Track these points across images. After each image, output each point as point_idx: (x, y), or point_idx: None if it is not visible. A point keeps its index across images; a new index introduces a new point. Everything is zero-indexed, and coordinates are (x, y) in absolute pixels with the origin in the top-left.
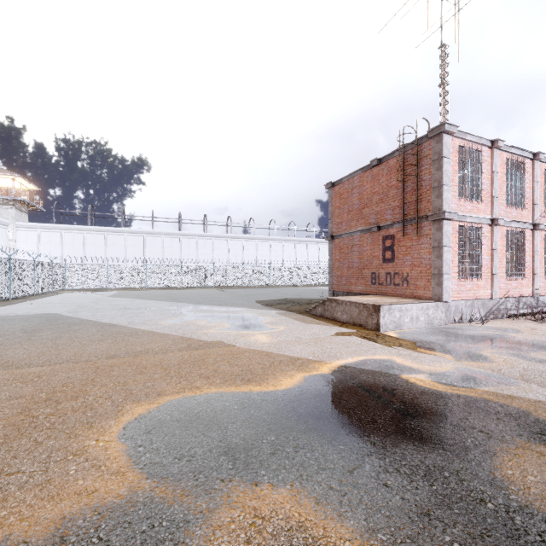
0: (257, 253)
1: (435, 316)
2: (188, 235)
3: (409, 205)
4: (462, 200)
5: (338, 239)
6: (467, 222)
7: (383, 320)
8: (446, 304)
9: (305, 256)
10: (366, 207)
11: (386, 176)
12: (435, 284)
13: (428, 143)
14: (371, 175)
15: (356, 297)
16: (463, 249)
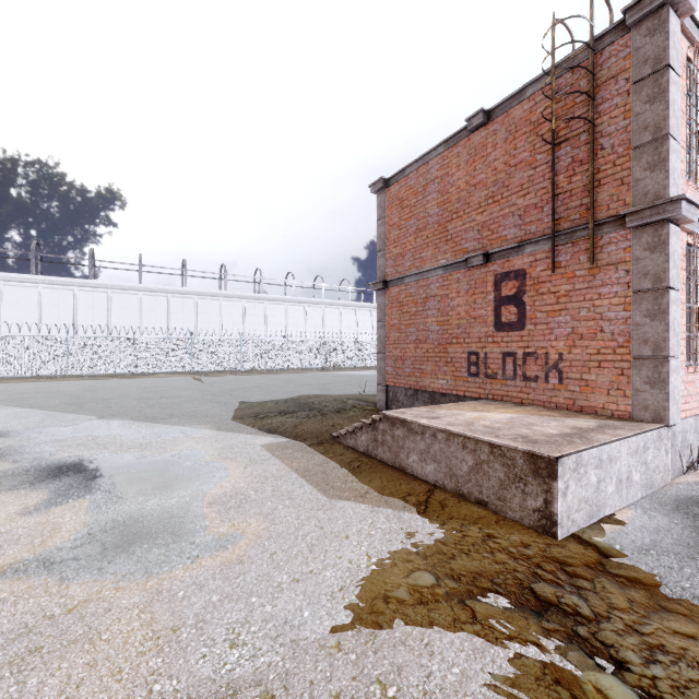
0: (266, 321)
1: (657, 466)
2: (155, 291)
3: (564, 198)
4: (691, 186)
5: (396, 286)
6: (698, 237)
7: (564, 502)
8: (670, 431)
9: (338, 326)
10: (456, 218)
11: (505, 144)
12: (644, 381)
13: (622, 44)
14: (468, 149)
15: (448, 410)
16: (691, 299)
